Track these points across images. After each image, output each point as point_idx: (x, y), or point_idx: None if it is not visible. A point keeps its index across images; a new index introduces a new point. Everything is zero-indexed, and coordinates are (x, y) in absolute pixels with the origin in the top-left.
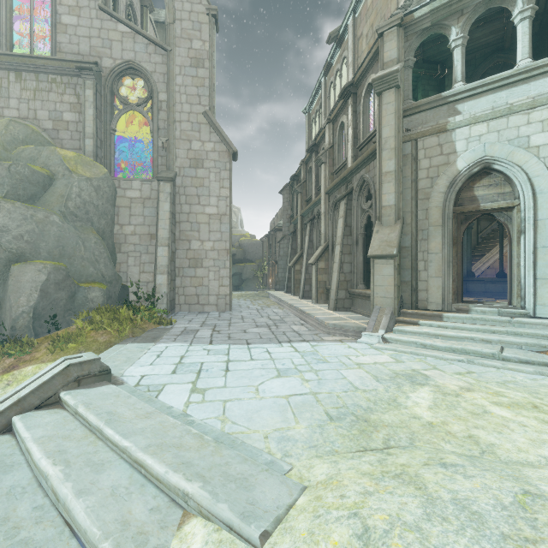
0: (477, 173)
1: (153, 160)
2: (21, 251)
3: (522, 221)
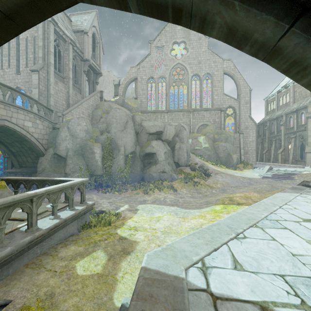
0: None
1: (235, 128)
2: (229, 152)
3: None
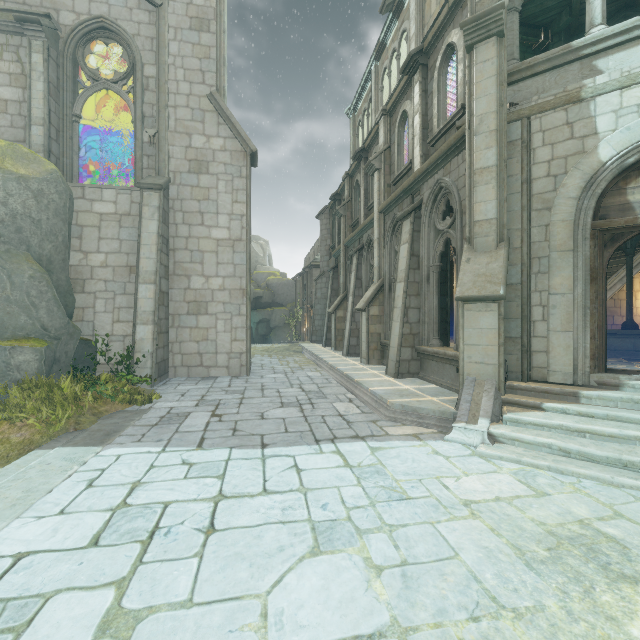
0: (632, 165)
1: (136, 161)
2: None
3: None
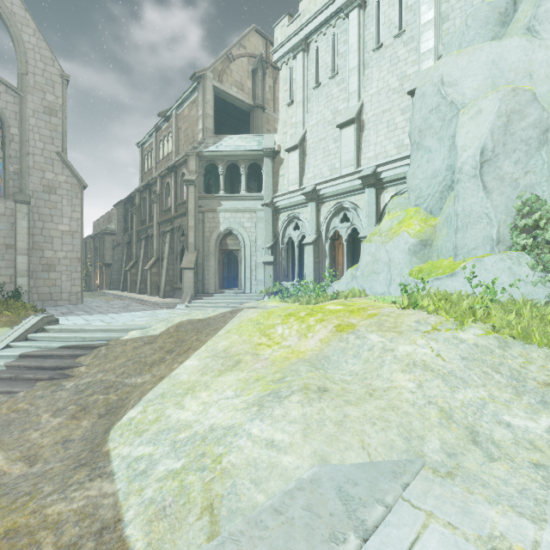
0: (228, 233)
1: (4, 182)
2: None
3: (242, 255)
